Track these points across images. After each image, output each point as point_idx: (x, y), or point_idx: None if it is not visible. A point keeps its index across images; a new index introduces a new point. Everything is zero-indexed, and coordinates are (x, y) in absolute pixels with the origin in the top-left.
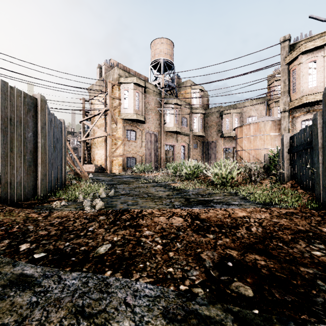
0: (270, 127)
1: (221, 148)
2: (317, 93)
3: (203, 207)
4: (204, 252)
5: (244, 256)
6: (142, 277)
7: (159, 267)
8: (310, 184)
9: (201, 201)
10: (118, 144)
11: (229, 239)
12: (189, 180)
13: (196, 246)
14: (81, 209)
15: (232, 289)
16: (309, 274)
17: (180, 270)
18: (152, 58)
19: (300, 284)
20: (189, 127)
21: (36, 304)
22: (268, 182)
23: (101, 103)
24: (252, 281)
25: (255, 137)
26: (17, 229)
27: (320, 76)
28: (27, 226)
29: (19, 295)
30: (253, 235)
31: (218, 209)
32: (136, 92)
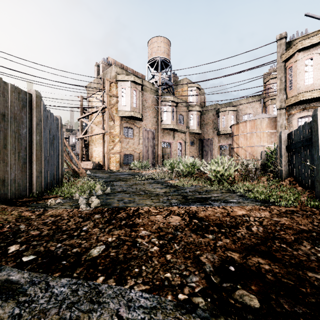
0: (266, 124)
1: (217, 145)
2: (313, 91)
3: (201, 204)
4: (203, 254)
5: (247, 260)
6: (137, 284)
7: (156, 272)
8: (310, 181)
9: (199, 199)
10: (115, 142)
11: (230, 240)
12: (186, 177)
13: (195, 247)
14: (76, 207)
15: (235, 299)
16: (318, 280)
17: (178, 275)
18: (149, 57)
19: (310, 292)
20: (186, 125)
21: (19, 317)
22: (265, 179)
23: (98, 100)
24: (257, 289)
25: (251, 134)
26: (8, 229)
27: (316, 73)
28: (18, 225)
29: (1, 305)
30: (254, 235)
31: (216, 207)
32: (133, 90)
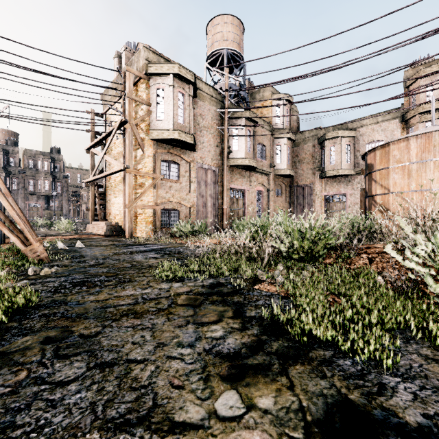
0: None
1: (320, 195)
2: None
3: None
4: None
5: None
6: None
7: None
8: None
9: None
10: (145, 186)
11: None
12: (300, 265)
13: None
14: None
15: None
16: None
17: None
18: (208, 50)
19: None
20: (269, 161)
21: None
22: None
23: (119, 115)
24: None
25: (422, 164)
26: None
27: None
28: None
29: None
30: None
31: None
32: (178, 93)
